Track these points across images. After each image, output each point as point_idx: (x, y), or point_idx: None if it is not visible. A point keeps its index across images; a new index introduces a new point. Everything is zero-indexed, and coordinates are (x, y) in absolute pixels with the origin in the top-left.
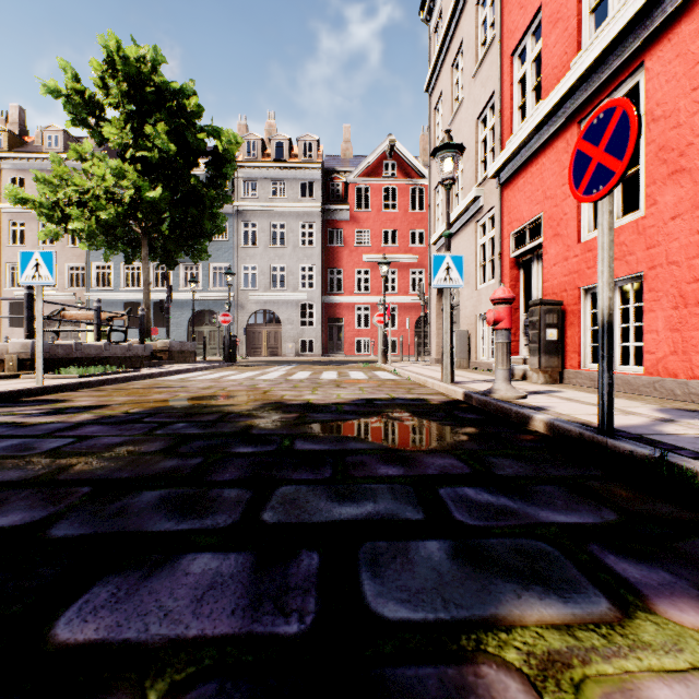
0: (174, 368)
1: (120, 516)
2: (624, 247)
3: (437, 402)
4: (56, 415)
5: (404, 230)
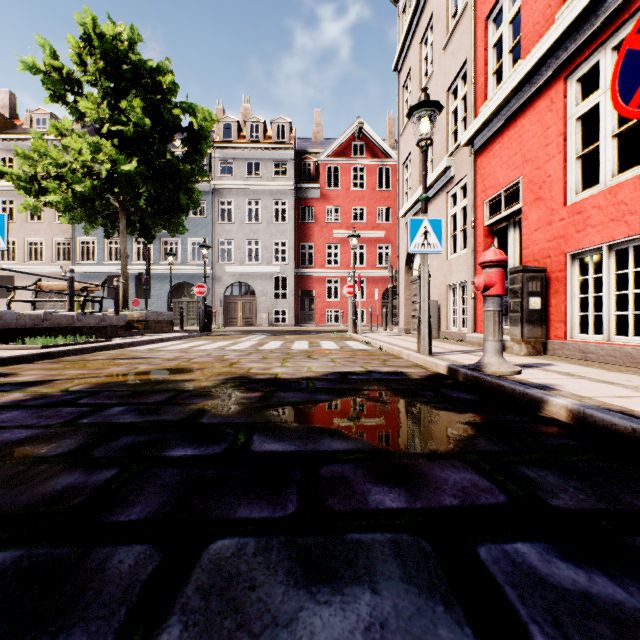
0: (147, 338)
1: None
2: (623, 206)
3: (418, 376)
4: None
5: (372, 208)
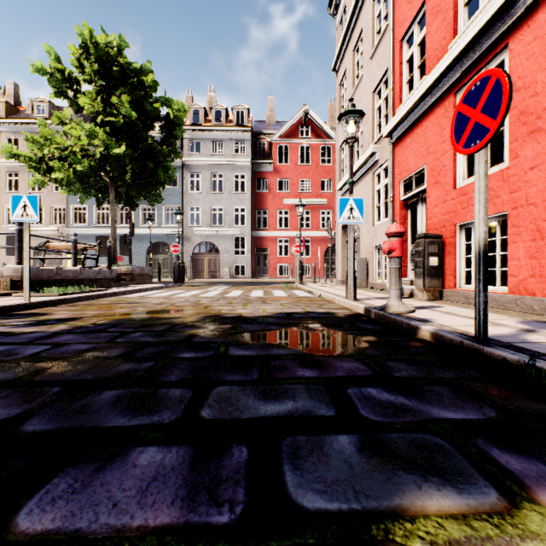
0: (134, 288)
1: (82, 412)
2: (491, 191)
3: (343, 315)
4: (38, 326)
5: (316, 180)
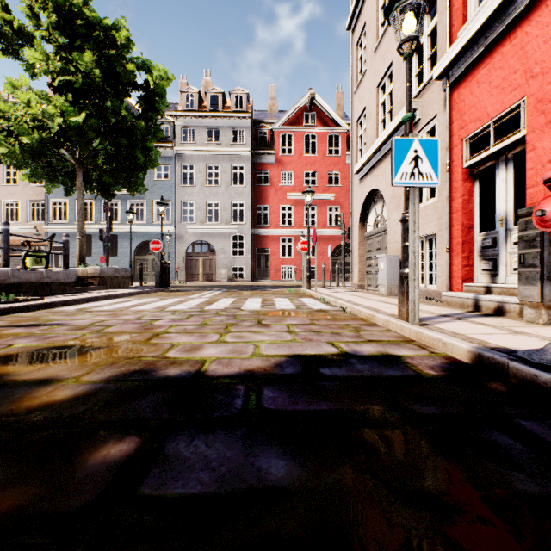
0: (92, 295)
1: None
2: None
3: (431, 370)
4: None
5: (322, 172)
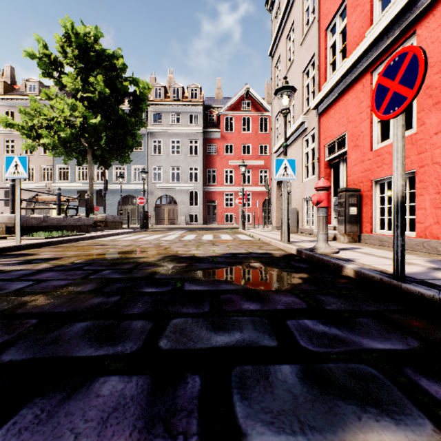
0: (108, 232)
1: (55, 343)
2: None
3: (279, 255)
4: (25, 264)
5: (255, 145)
